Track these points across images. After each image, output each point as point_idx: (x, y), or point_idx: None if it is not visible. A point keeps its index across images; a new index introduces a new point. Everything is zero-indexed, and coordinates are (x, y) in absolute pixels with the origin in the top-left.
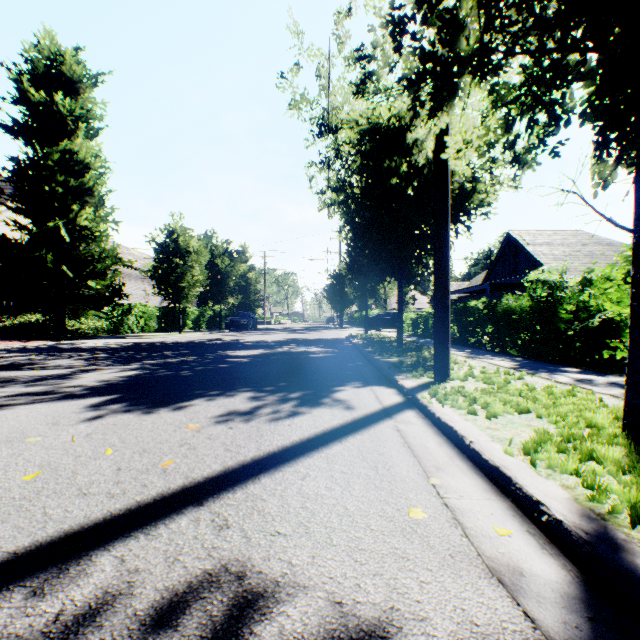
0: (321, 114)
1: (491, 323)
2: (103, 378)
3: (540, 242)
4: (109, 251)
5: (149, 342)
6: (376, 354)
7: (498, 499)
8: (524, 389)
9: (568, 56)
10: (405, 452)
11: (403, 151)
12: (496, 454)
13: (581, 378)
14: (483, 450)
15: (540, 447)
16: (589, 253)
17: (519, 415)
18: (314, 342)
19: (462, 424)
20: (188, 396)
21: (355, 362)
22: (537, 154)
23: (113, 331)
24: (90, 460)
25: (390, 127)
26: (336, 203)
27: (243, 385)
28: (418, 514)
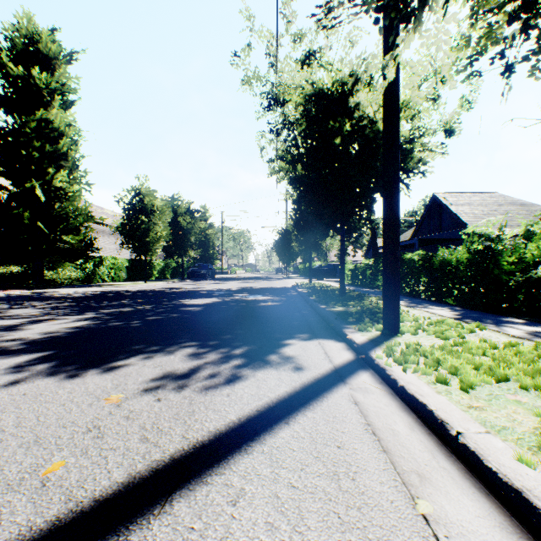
0: (270, 89)
1: (427, 274)
2: (50, 330)
3: (461, 203)
4: (82, 209)
5: (115, 291)
6: (321, 303)
7: None
8: (486, 347)
9: None
10: (371, 443)
11: (346, 114)
12: (506, 462)
13: (532, 331)
14: (484, 452)
15: None
16: (505, 212)
17: (498, 384)
18: (264, 291)
19: (436, 400)
20: (126, 352)
21: (301, 311)
22: (537, 63)
23: (86, 280)
24: None
25: (333, 92)
26: (283, 170)
27: (188, 338)
28: None
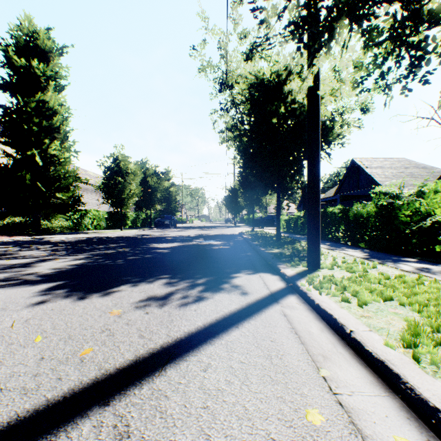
0: (221, 75)
1: (344, 224)
2: (56, 266)
3: (375, 166)
4: (71, 172)
5: (98, 237)
6: (261, 246)
7: (388, 396)
8: (381, 278)
9: (427, 4)
10: (293, 339)
11: (281, 98)
12: (378, 346)
13: (420, 267)
14: (365, 341)
15: (418, 340)
16: (410, 174)
17: (384, 302)
18: (216, 237)
19: (339, 312)
20: (117, 282)
21: (246, 253)
22: (406, 83)
23: (74, 229)
24: (19, 348)
25: (271, 81)
26: (232, 139)
27: (161, 272)
28: (316, 417)
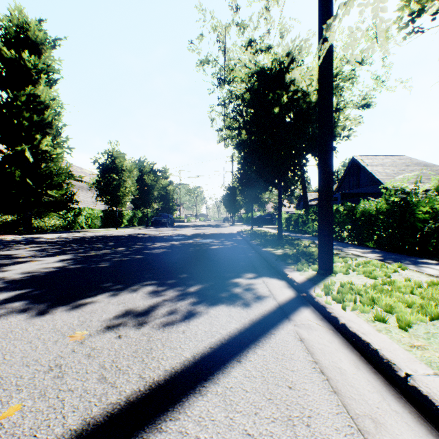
0: (219, 70)
1: (350, 222)
2: (30, 269)
3: (376, 164)
4: (64, 169)
5: (91, 236)
6: (262, 246)
7: None
8: (413, 286)
9: None
10: (320, 383)
11: (283, 88)
12: None
13: None
14: (438, 398)
15: None
16: (411, 171)
17: (431, 322)
18: (214, 236)
19: (379, 339)
20: (94, 290)
21: (246, 253)
22: None
23: (67, 227)
24: None
25: (272, 70)
26: (230, 137)
27: (149, 277)
28: None
